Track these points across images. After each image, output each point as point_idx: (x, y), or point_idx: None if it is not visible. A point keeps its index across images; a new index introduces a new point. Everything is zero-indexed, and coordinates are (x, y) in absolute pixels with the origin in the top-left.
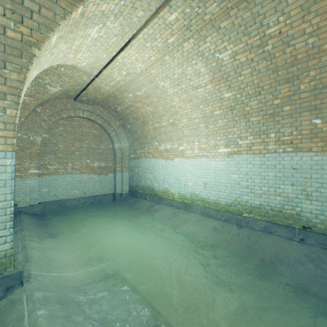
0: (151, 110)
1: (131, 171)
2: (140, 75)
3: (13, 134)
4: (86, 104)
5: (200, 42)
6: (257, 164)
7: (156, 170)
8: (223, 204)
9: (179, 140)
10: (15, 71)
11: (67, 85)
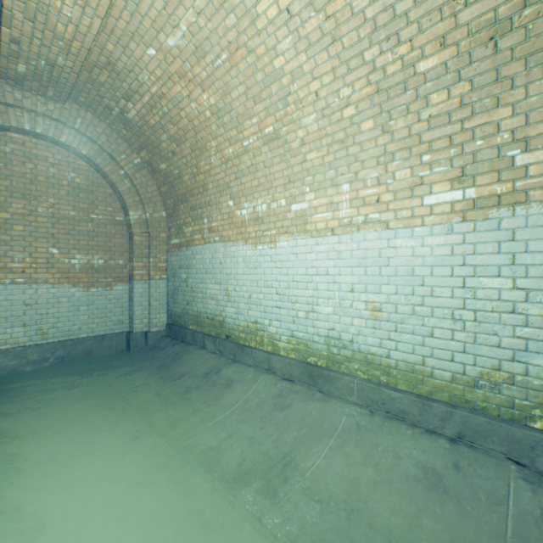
0: (213, 102)
1: (172, 278)
2: None
3: None
4: (39, 96)
5: None
6: None
7: (229, 273)
8: (442, 379)
9: (291, 184)
10: None
11: None
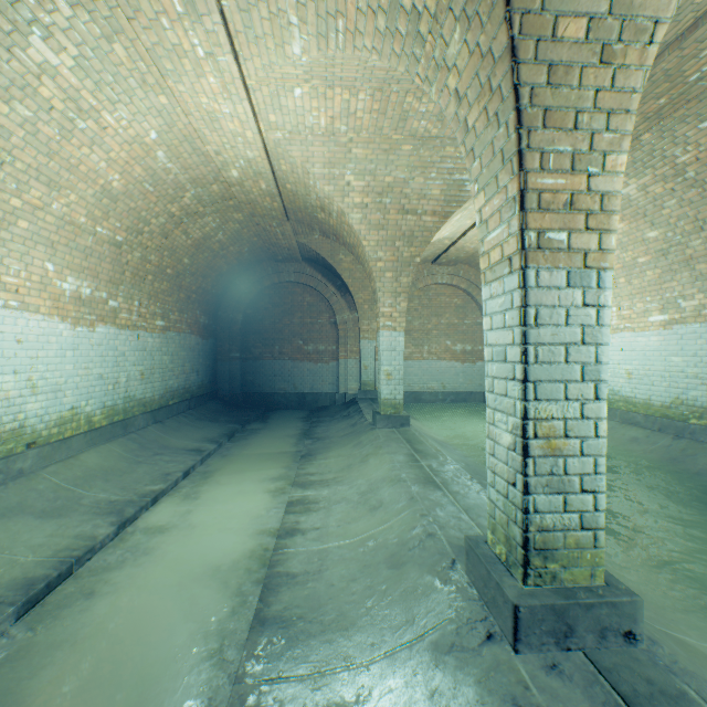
0: None
1: None
2: None
3: (403, 320)
4: (445, 266)
5: None
6: None
7: None
8: (656, 406)
9: None
10: (405, 277)
11: (425, 253)
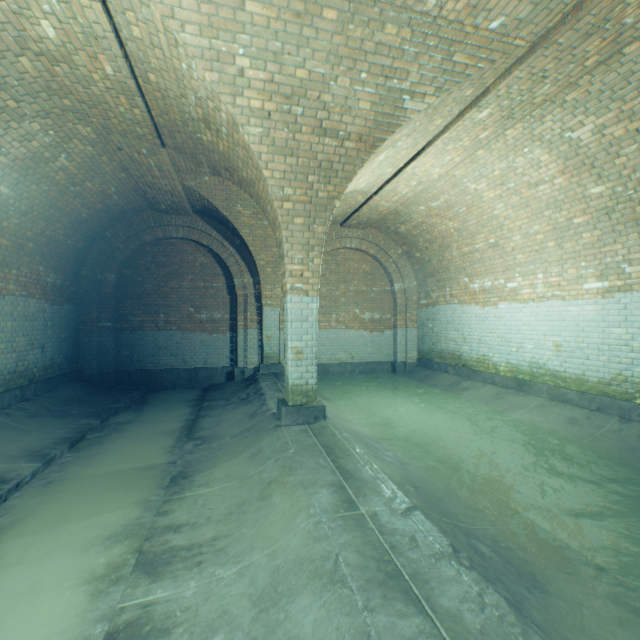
0: (455, 226)
1: (421, 327)
2: (437, 181)
3: (317, 281)
4: (354, 229)
5: (532, 124)
6: None
7: (464, 324)
8: (592, 382)
9: (506, 271)
10: (321, 224)
11: (336, 210)
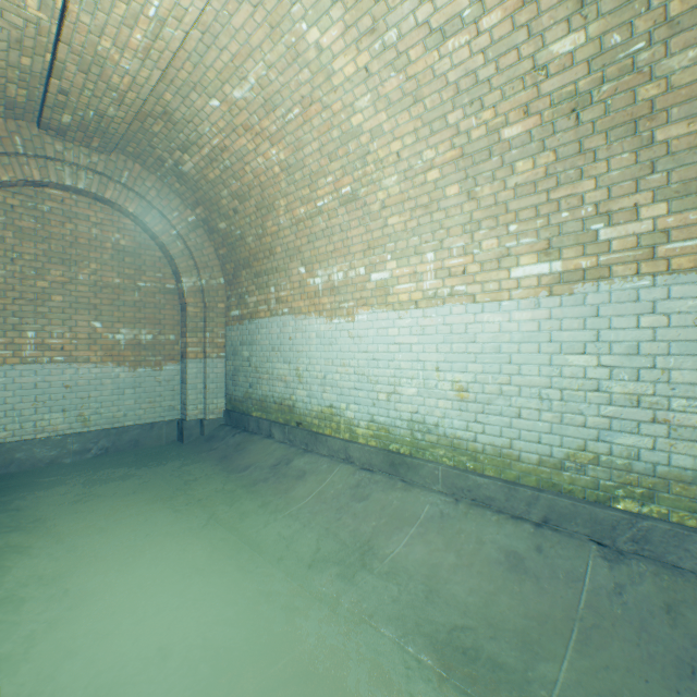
0: (283, 157)
1: (232, 356)
2: None
3: None
4: (82, 147)
5: None
6: (686, 310)
7: (300, 350)
8: (529, 462)
9: (371, 251)
10: None
11: None
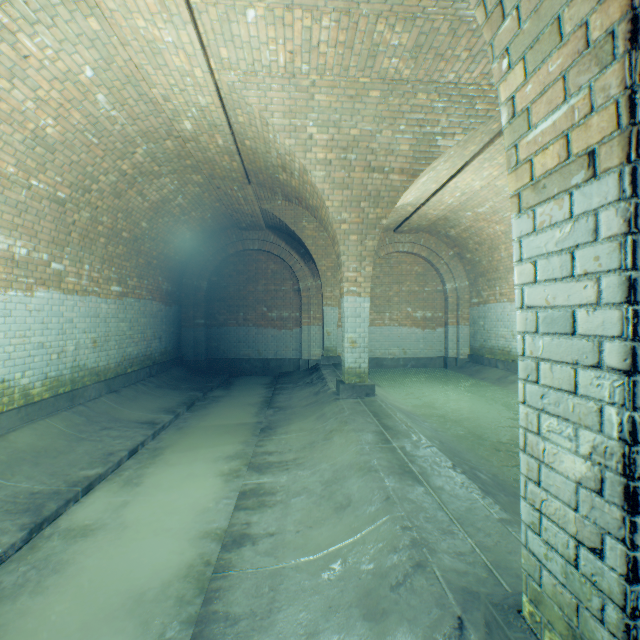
0: (502, 229)
1: (472, 324)
2: (480, 190)
3: (368, 285)
4: (406, 234)
5: None
6: None
7: (513, 321)
8: None
9: None
10: (371, 240)
11: (388, 220)
